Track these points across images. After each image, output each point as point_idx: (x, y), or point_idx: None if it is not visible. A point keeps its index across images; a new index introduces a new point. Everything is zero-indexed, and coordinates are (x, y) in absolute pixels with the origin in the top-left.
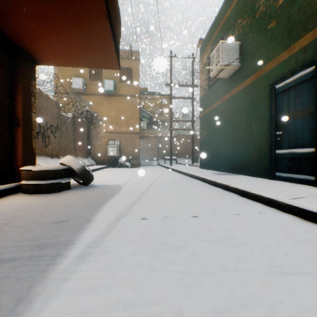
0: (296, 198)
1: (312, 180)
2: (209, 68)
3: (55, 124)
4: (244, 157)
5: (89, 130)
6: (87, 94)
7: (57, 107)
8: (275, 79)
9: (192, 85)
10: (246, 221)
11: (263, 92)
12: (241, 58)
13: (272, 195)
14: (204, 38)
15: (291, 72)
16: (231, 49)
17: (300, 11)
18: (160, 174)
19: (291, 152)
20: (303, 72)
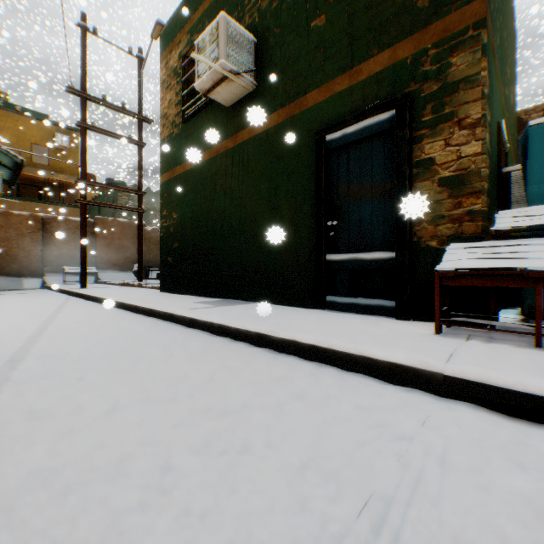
0: (449, 357)
1: (391, 307)
2: (199, 59)
3: None
4: (265, 267)
5: None
6: None
7: None
8: (327, 125)
9: (140, 116)
10: (470, 495)
11: (303, 146)
12: (259, 72)
13: (404, 356)
14: (173, 16)
15: (358, 114)
16: (242, 45)
17: (372, 11)
18: (51, 313)
19: (356, 259)
20: (377, 118)
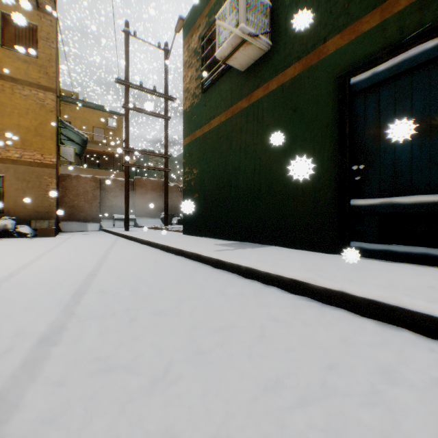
0: None
1: None
2: (222, 26)
3: None
4: (280, 213)
5: None
6: None
7: None
8: (351, 67)
9: (166, 96)
10: None
11: (322, 93)
12: (274, 33)
13: None
14: (194, 6)
15: (393, 48)
16: (258, 10)
17: None
18: (105, 250)
19: (389, 203)
20: (420, 47)
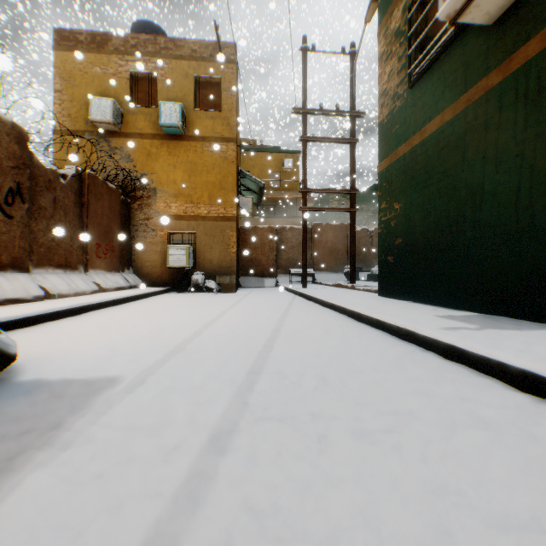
0: None
1: None
2: None
3: (9, 183)
4: None
5: (128, 212)
6: (125, 136)
7: (18, 140)
8: None
9: (352, 113)
10: None
11: None
12: None
13: None
14: None
15: None
16: None
17: None
18: (282, 312)
19: None
20: None
